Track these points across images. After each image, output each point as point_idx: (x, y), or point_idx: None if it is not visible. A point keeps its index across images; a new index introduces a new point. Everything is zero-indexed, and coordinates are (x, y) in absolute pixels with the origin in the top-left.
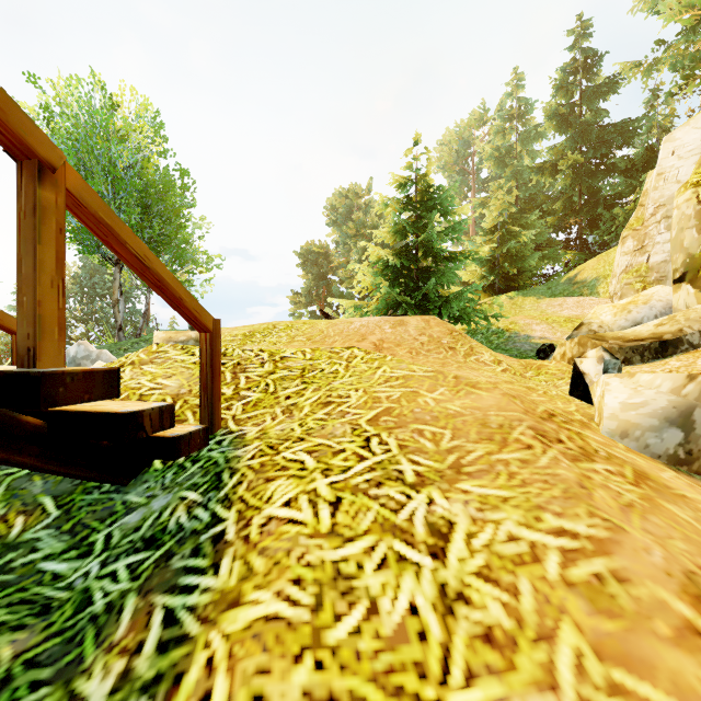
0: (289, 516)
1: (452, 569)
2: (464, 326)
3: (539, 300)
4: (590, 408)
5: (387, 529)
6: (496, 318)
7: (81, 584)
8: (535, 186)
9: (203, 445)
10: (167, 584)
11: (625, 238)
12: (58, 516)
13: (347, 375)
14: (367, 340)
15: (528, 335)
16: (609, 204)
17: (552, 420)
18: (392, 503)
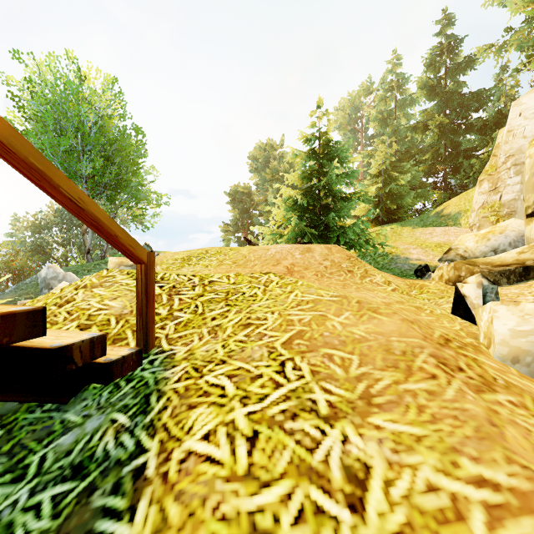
0: (207, 452)
1: (372, 526)
2: (356, 250)
3: (414, 229)
4: (472, 326)
5: (303, 472)
6: (382, 244)
7: (7, 516)
8: (409, 141)
9: (136, 366)
10: (83, 528)
11: (482, 181)
12: (0, 436)
13: (265, 298)
14: (281, 264)
15: (407, 257)
16: (468, 155)
17: (449, 345)
18: (307, 440)
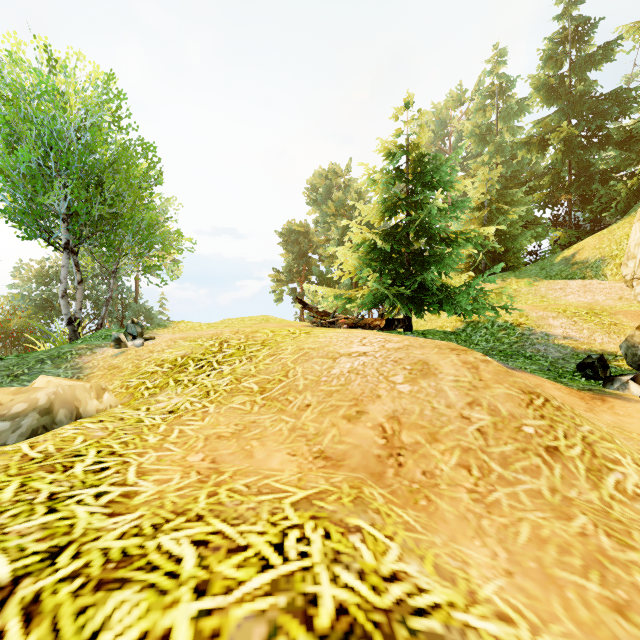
0: None
1: None
2: (461, 317)
3: (536, 283)
4: None
5: None
6: (506, 311)
7: None
8: (517, 163)
9: None
10: None
11: None
12: None
13: None
14: (366, 416)
15: (546, 333)
16: (604, 178)
17: None
18: None
